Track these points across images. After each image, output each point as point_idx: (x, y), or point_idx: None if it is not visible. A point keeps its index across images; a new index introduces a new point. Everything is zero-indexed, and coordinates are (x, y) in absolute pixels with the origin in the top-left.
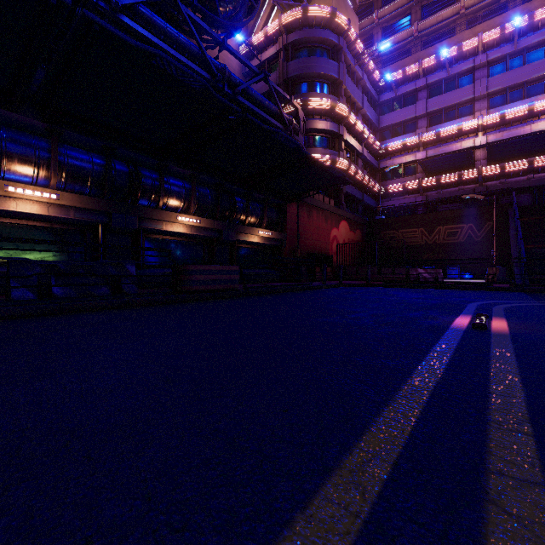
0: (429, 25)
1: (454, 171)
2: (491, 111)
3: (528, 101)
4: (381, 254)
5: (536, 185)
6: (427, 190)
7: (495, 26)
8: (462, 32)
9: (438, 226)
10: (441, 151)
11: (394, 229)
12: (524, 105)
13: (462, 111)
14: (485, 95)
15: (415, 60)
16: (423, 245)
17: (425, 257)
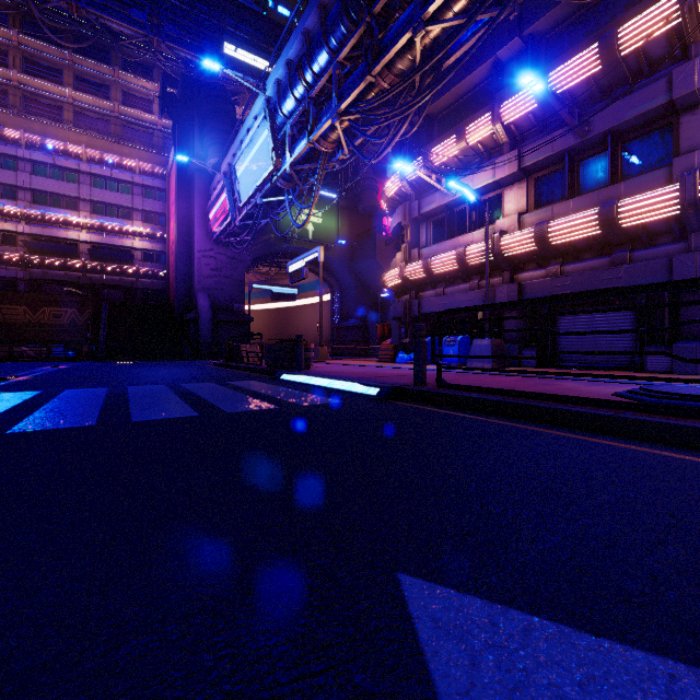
0: (34, 86)
1: (60, 256)
2: (94, 216)
3: (121, 221)
4: None
5: (126, 285)
6: (31, 266)
7: (97, 146)
8: (69, 131)
9: (43, 307)
10: (47, 232)
11: None
12: (118, 223)
13: (69, 204)
14: (89, 200)
15: (17, 124)
16: (27, 324)
17: (29, 335)
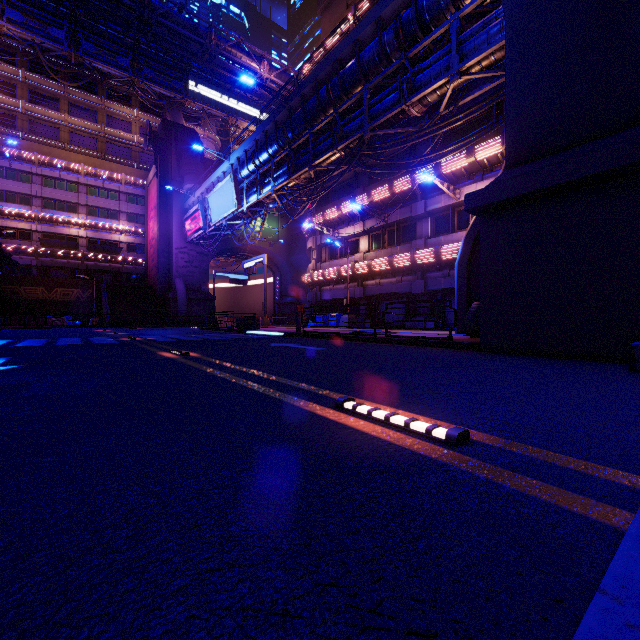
0: (38, 113)
1: (65, 248)
2: (90, 217)
3: (110, 221)
4: (3, 304)
5: (114, 270)
6: (41, 256)
7: (92, 163)
8: (70, 152)
9: (56, 288)
10: (54, 230)
11: (17, 285)
12: (108, 223)
13: (70, 208)
14: (86, 205)
15: (30, 147)
16: (44, 300)
17: (46, 309)
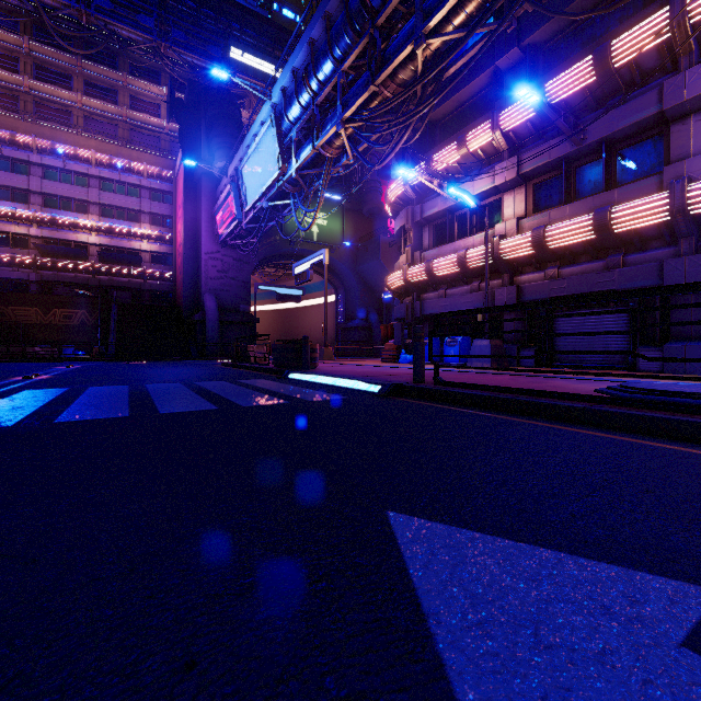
0: (44, 92)
1: (71, 259)
2: (103, 219)
3: (129, 224)
4: None
5: (134, 287)
6: (42, 268)
7: (106, 150)
8: (79, 136)
9: (54, 309)
10: (58, 235)
11: (3, 305)
12: (126, 226)
13: (79, 207)
14: (99, 204)
15: (28, 130)
16: (39, 325)
17: (41, 336)
